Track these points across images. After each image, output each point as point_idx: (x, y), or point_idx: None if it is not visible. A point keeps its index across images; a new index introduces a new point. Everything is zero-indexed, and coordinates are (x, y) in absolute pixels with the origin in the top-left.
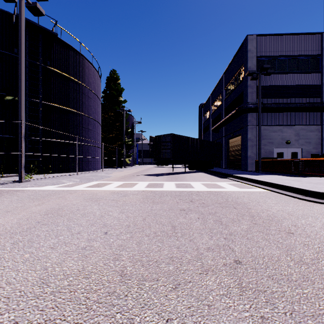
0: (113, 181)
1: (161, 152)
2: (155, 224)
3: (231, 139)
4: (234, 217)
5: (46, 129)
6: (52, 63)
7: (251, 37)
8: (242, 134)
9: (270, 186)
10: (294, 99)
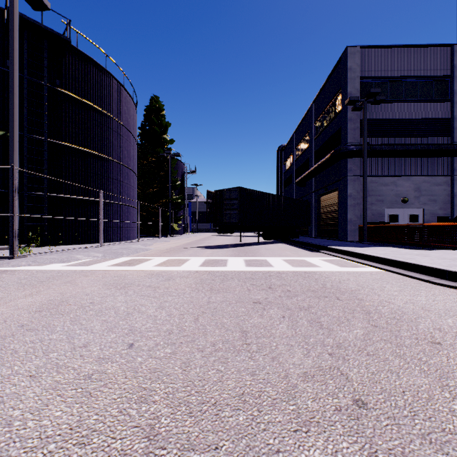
0: (152, 257)
1: (224, 213)
2: (213, 328)
3: (324, 196)
4: (339, 314)
5: (54, 180)
6: (64, 83)
7: (353, 50)
8: (339, 189)
9: (385, 263)
10: (414, 139)
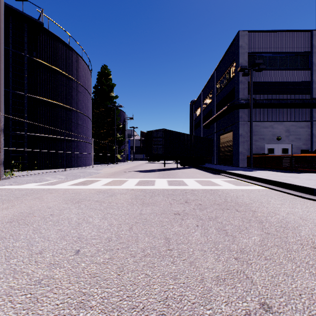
0: (101, 178)
1: (153, 147)
2: (143, 236)
3: (222, 135)
4: (239, 223)
5: (32, 123)
6: (39, 54)
7: (243, 33)
8: (233, 130)
9: (268, 183)
10: (285, 95)
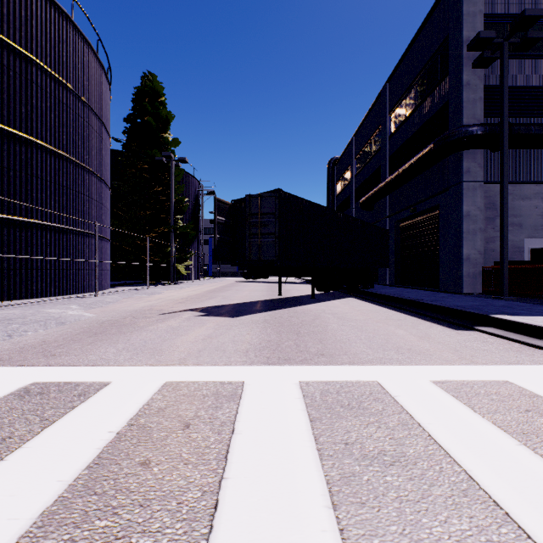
0: None
1: (248, 242)
2: None
3: (406, 221)
4: None
5: None
6: None
7: None
8: (442, 207)
9: None
10: None
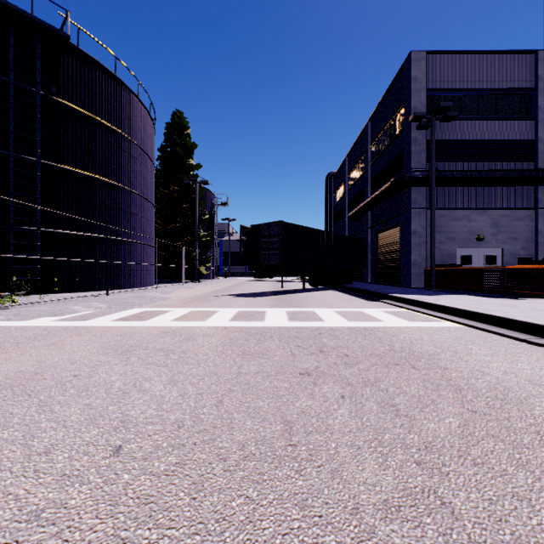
0: (171, 308)
1: (262, 254)
2: (243, 417)
3: (382, 233)
4: (419, 392)
5: (49, 211)
6: (62, 91)
7: (418, 56)
8: (401, 224)
9: (464, 316)
10: (491, 164)
